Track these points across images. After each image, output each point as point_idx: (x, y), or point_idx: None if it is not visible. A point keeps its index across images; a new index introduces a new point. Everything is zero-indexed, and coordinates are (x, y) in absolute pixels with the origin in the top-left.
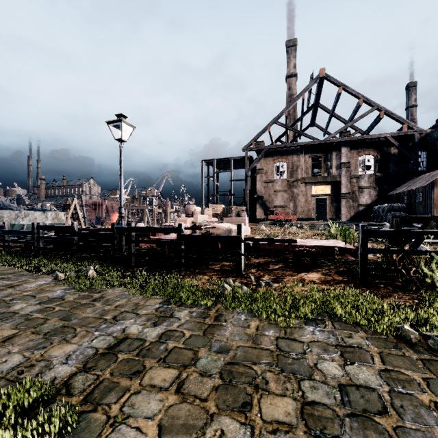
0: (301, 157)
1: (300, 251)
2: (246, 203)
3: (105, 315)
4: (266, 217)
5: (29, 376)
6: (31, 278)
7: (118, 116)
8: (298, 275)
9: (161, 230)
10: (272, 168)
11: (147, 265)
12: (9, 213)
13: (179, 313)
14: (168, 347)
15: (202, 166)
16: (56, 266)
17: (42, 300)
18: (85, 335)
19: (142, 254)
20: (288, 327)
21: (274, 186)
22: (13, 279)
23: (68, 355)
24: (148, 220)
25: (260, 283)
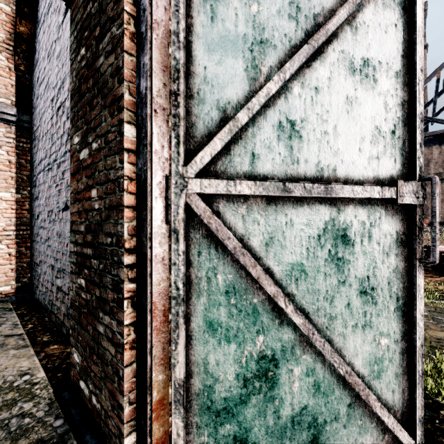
0: (434, 148)
1: (442, 257)
2: None
3: None
4: None
5: None
6: None
7: None
8: (441, 277)
9: None
10: None
11: None
12: None
13: None
14: None
15: None
16: None
17: None
18: None
19: None
20: (437, 307)
21: None
22: None
23: None
24: None
25: None
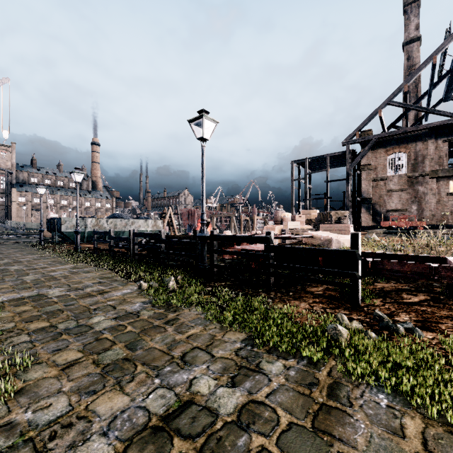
0: (430, 143)
1: None
2: (347, 207)
3: (174, 348)
4: (375, 225)
5: (57, 449)
6: (121, 285)
7: (200, 113)
8: None
9: (246, 239)
10: (383, 161)
11: (230, 279)
12: (120, 222)
13: (269, 365)
14: (251, 445)
15: (292, 168)
16: (144, 273)
17: (119, 314)
18: (143, 381)
19: (225, 266)
20: None
21: (386, 185)
22: (106, 284)
23: (113, 417)
24: (235, 228)
25: (397, 328)
